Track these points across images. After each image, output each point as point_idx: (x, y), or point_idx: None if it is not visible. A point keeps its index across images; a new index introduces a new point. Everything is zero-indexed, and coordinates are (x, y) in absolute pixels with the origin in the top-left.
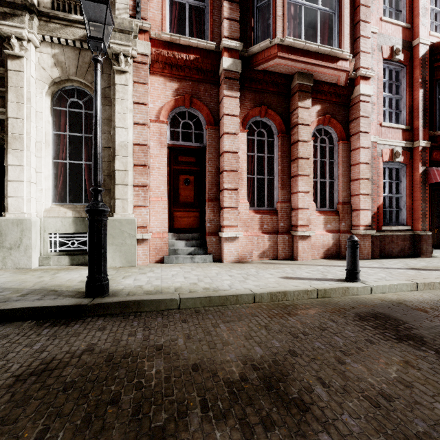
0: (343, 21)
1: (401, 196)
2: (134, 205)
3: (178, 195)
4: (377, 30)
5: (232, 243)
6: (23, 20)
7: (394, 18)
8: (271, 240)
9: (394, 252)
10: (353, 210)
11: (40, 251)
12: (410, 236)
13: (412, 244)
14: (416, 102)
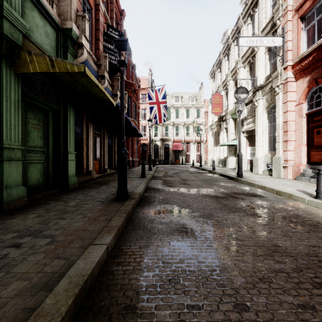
0: None
1: None
2: (283, 150)
3: (313, 142)
4: None
5: None
6: (256, 95)
7: None
8: None
9: None
10: None
11: (263, 169)
12: None
13: None
14: None
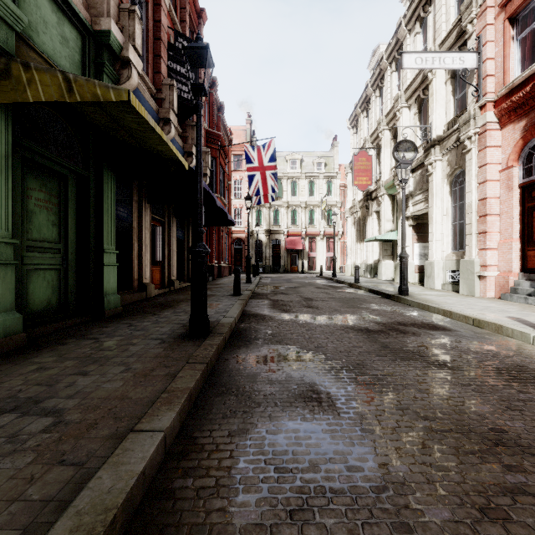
0: None
1: None
2: (478, 249)
3: (532, 233)
4: None
5: None
6: (431, 154)
7: None
8: None
9: None
10: None
11: (443, 281)
12: None
13: None
14: None
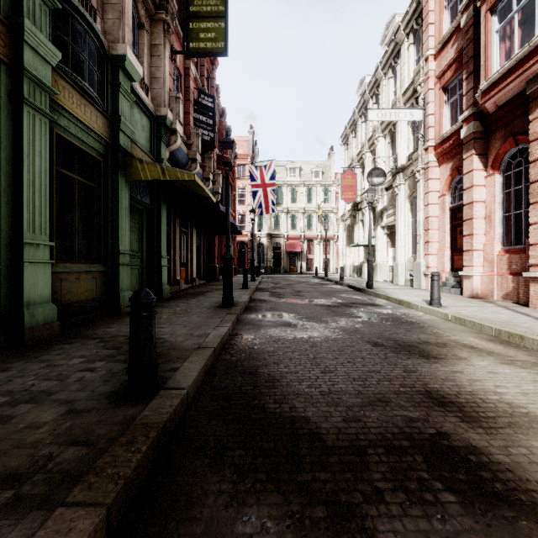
0: None
1: None
2: (424, 254)
3: (456, 243)
4: None
5: (468, 281)
6: (396, 179)
7: None
8: (514, 281)
9: None
10: None
11: (405, 278)
12: None
13: None
14: None
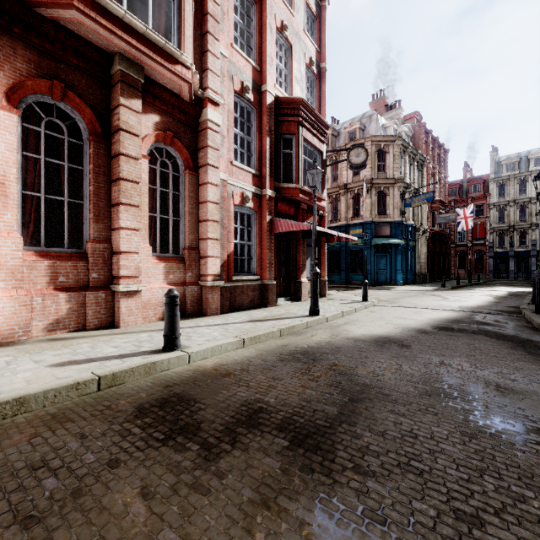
0: (183, 17)
1: (252, 245)
2: None
3: None
4: (228, 55)
5: None
6: None
7: (246, 53)
8: (73, 300)
9: (244, 304)
10: (201, 257)
11: None
12: (260, 285)
13: (261, 294)
14: (264, 149)
